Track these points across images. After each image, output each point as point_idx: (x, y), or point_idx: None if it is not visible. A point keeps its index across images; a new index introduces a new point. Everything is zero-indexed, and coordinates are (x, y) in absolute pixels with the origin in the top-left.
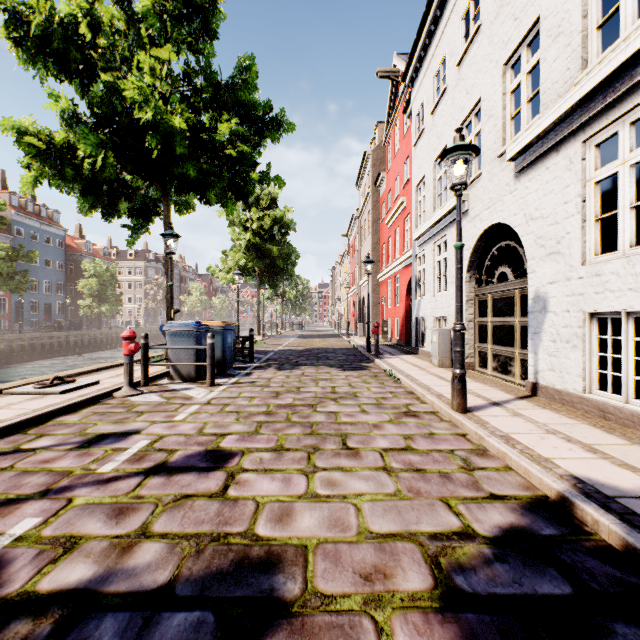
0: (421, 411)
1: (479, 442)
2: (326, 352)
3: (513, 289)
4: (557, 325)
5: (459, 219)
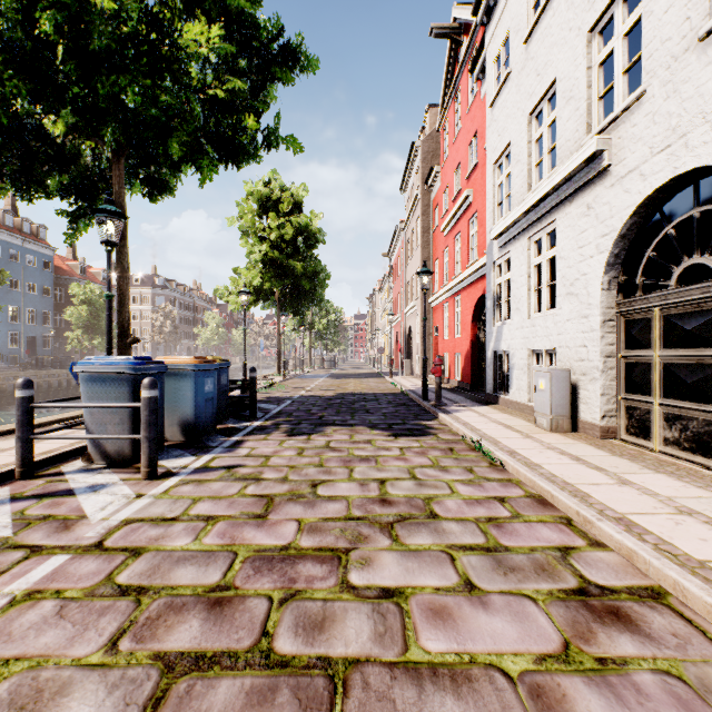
0: (619, 588)
1: None
2: (364, 400)
3: None
4: None
5: None
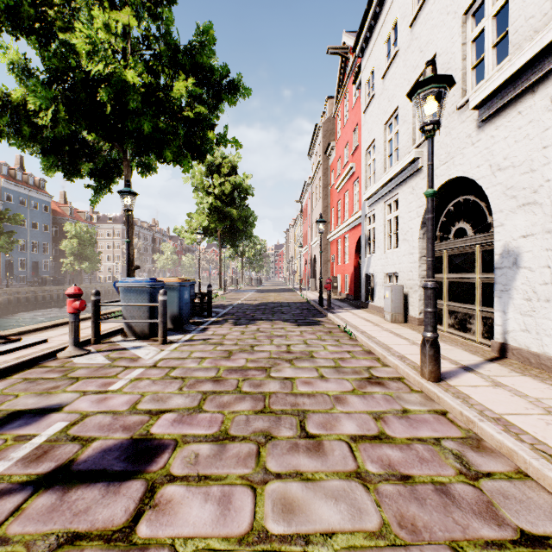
0: (385, 377)
1: (467, 425)
2: (281, 306)
3: (473, 245)
4: (533, 282)
5: (431, 163)
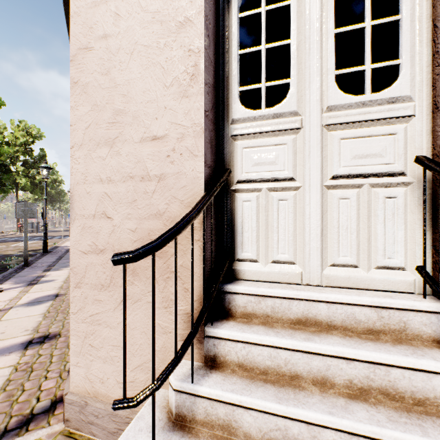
0: None
1: None
2: None
3: None
4: None
5: None
